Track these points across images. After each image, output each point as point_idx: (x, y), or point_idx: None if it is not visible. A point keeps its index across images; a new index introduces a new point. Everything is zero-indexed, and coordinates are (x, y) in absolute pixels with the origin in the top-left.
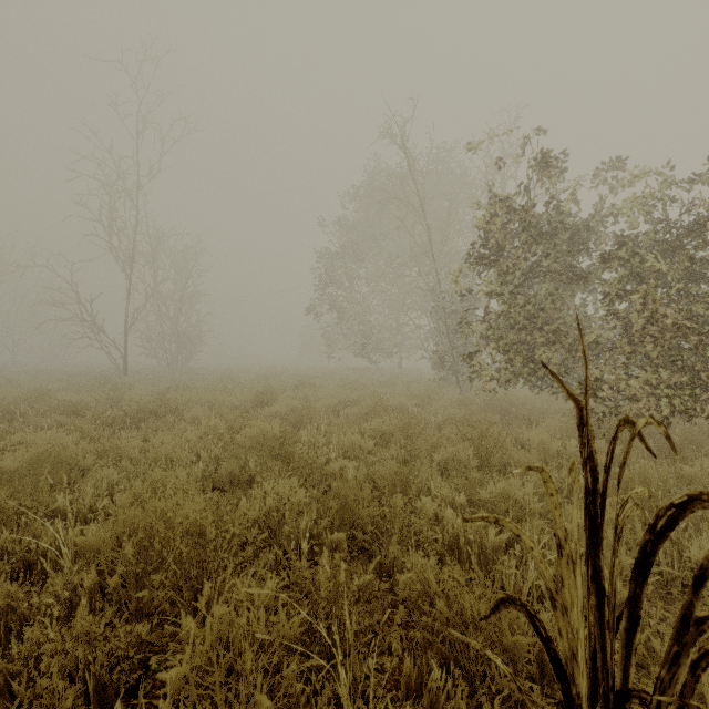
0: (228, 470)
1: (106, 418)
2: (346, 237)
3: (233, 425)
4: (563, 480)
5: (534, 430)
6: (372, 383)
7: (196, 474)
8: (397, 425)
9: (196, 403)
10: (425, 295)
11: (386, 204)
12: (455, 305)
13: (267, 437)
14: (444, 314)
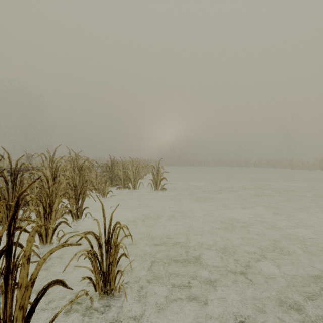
0: None
1: None
2: None
3: None
4: None
5: None
6: None
7: None
8: None
9: None
10: None
11: None
12: None
13: None
14: None
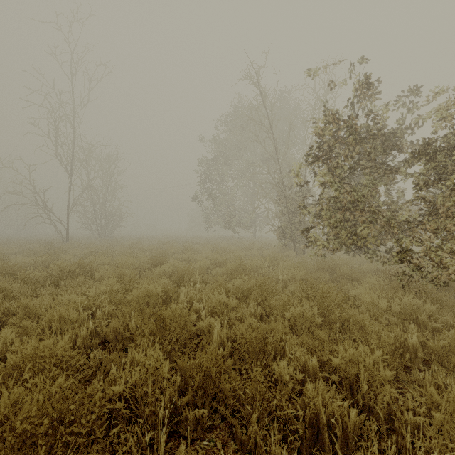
0: (113, 328)
1: (31, 278)
2: (218, 149)
3: (128, 284)
4: (396, 338)
5: (359, 288)
6: (236, 248)
7: (85, 333)
8: (254, 285)
9: (109, 264)
10: (272, 187)
11: (245, 126)
12: (293, 194)
13: (151, 295)
14: (285, 200)
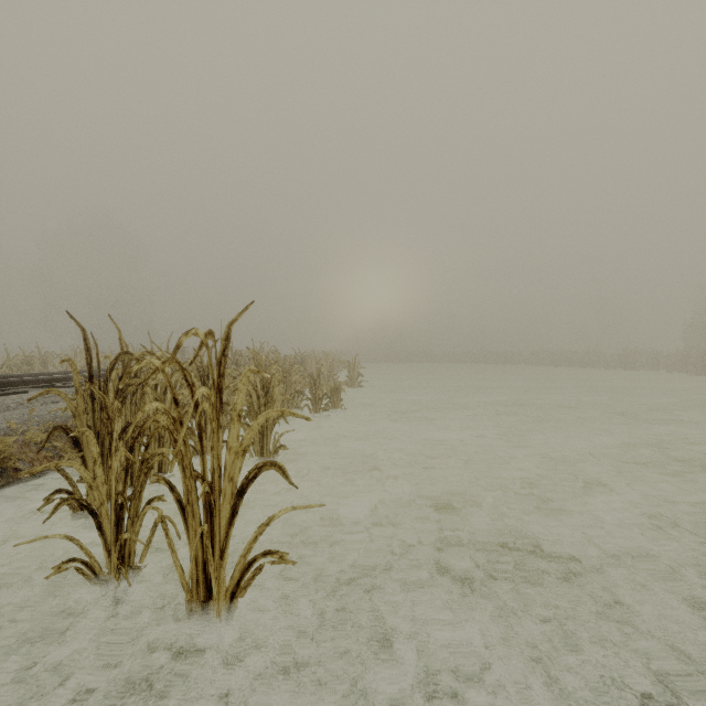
0: None
1: None
2: None
3: None
4: None
5: None
6: None
7: None
8: None
9: None
10: None
11: None
12: None
13: None
14: None
